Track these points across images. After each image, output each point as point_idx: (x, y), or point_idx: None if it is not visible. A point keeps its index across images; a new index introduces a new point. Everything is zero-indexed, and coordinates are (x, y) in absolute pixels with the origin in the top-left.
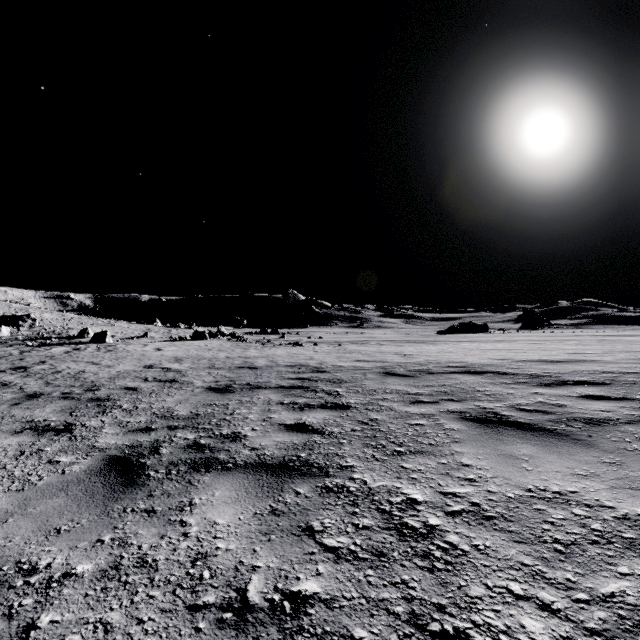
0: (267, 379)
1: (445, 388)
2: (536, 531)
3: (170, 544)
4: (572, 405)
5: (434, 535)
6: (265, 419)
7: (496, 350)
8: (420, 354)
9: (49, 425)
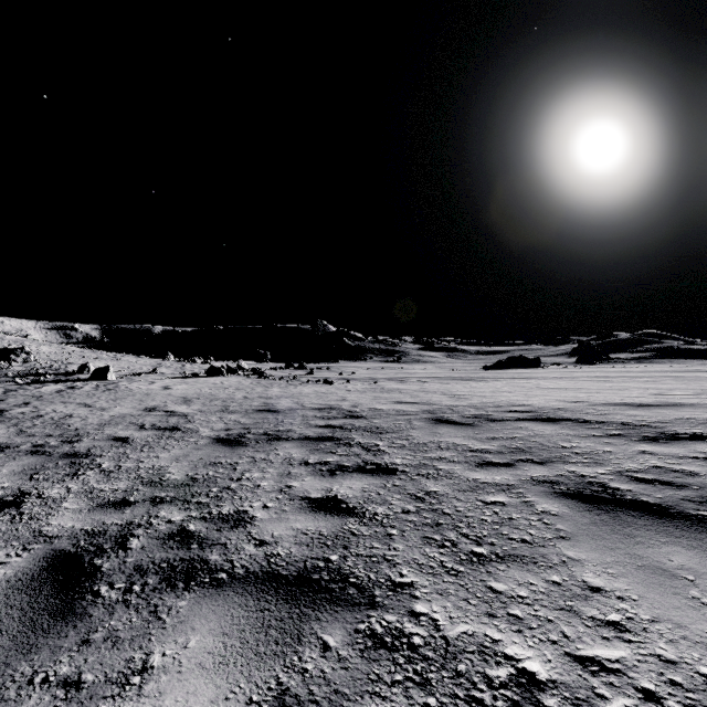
0: (290, 427)
1: (517, 442)
2: None
3: None
4: (706, 473)
5: None
6: (282, 489)
7: (561, 389)
8: (472, 394)
9: None
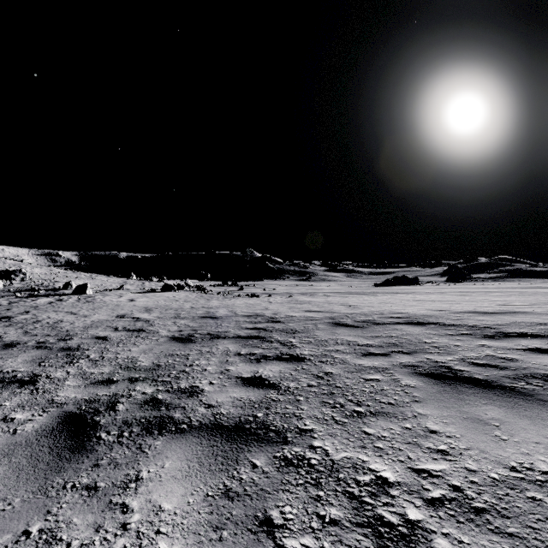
0: (226, 329)
1: (393, 339)
2: (543, 535)
3: (104, 541)
4: (523, 359)
5: (418, 538)
6: (223, 371)
7: (431, 301)
8: (363, 305)
9: (16, 376)
